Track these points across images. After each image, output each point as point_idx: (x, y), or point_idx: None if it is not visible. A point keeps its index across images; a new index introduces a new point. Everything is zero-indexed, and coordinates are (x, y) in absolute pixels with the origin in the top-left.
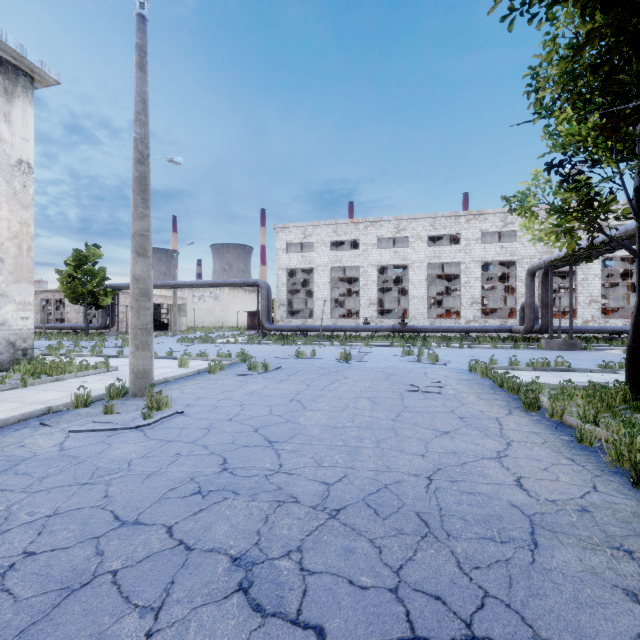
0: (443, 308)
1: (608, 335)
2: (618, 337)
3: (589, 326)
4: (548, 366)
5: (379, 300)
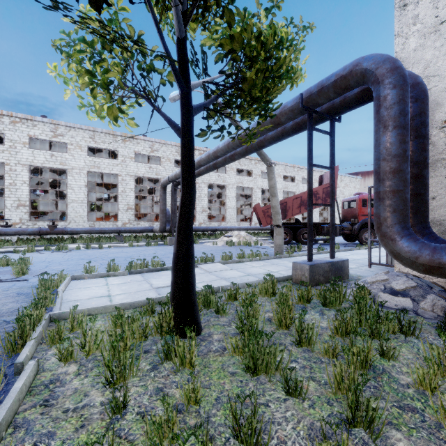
0: (103, 212)
1: (211, 232)
2: (214, 233)
3: (200, 226)
4: (147, 267)
5: (52, 204)
